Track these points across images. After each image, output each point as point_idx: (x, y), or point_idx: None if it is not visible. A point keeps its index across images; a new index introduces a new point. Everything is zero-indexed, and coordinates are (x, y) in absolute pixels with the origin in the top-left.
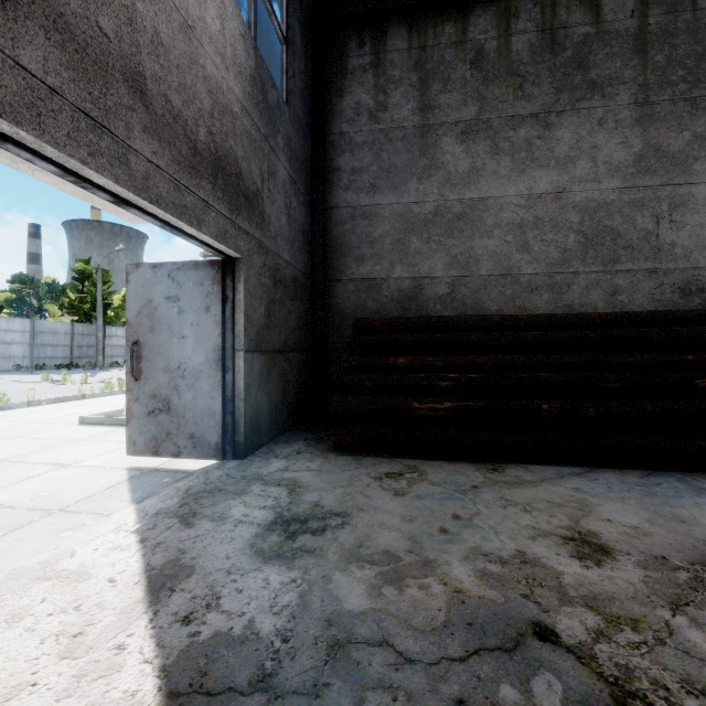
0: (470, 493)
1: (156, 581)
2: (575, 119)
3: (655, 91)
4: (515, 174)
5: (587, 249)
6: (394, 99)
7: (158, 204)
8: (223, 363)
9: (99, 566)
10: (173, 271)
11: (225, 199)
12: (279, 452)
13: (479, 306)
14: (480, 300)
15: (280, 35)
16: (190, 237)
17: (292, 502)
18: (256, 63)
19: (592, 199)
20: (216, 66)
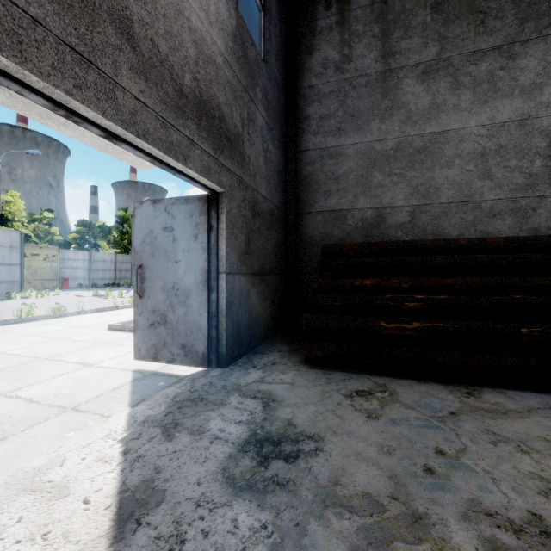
0: (449, 421)
1: (125, 508)
2: (541, 46)
3: None
4: (477, 106)
5: None
6: (358, 51)
7: (145, 139)
8: (208, 284)
9: (80, 480)
10: (169, 206)
11: (209, 138)
12: (257, 363)
13: (439, 231)
14: (440, 226)
15: (258, 3)
16: (177, 172)
17: (266, 418)
18: (237, 22)
19: None
20: (201, 20)
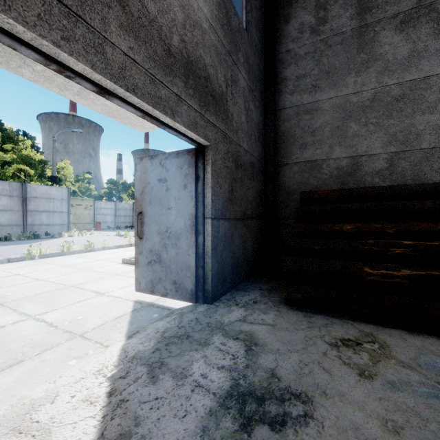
0: None
1: None
2: None
3: None
4: None
5: None
6: (333, 12)
7: (134, 93)
8: (196, 228)
9: (64, 424)
10: (163, 160)
11: (195, 96)
12: (239, 300)
13: (420, 177)
14: (421, 171)
15: None
16: (166, 126)
17: (248, 365)
18: None
19: None
20: None
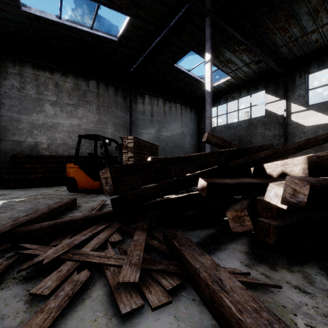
0: (41, 189)
1: None
2: (83, 108)
3: (101, 107)
4: (68, 118)
5: (86, 140)
6: (28, 87)
7: None
8: None
9: None
10: None
11: None
12: None
13: (57, 151)
14: (57, 150)
15: None
16: None
17: None
18: None
19: (87, 128)
20: None
